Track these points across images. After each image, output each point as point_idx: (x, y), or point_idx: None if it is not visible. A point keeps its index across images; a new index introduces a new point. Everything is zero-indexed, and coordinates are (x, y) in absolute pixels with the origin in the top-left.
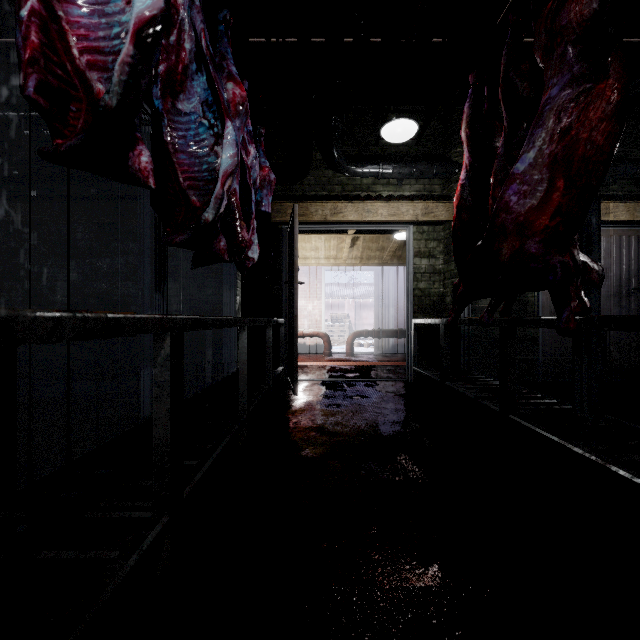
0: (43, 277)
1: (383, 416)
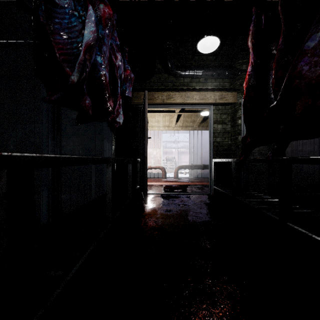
0: (2, 135)
1: (199, 219)
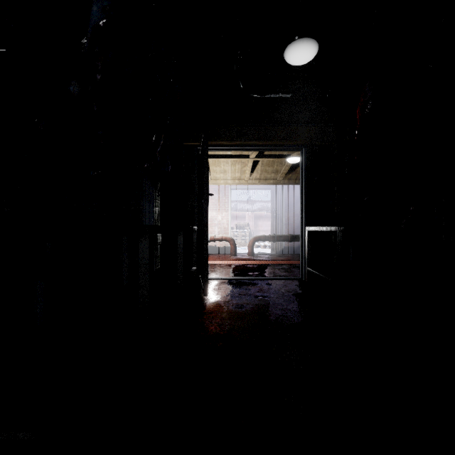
0: None
1: (288, 320)
